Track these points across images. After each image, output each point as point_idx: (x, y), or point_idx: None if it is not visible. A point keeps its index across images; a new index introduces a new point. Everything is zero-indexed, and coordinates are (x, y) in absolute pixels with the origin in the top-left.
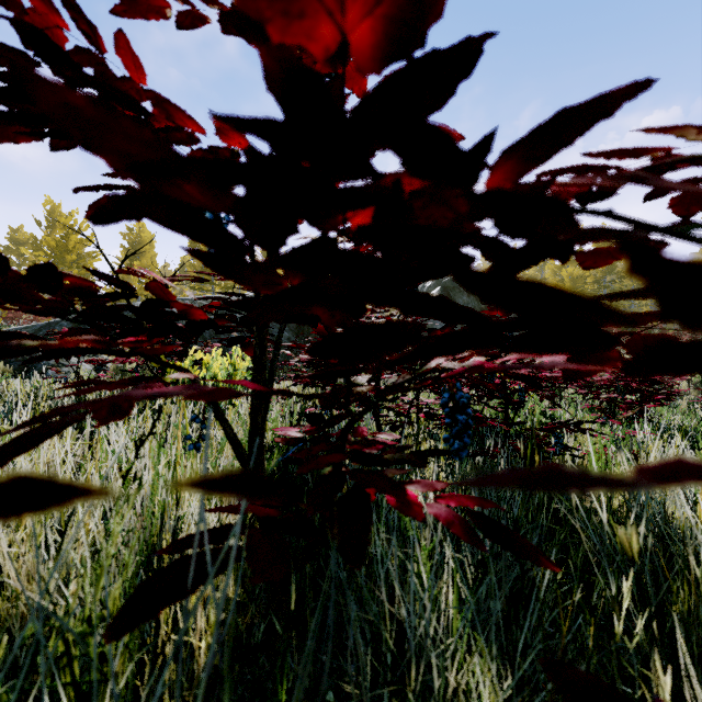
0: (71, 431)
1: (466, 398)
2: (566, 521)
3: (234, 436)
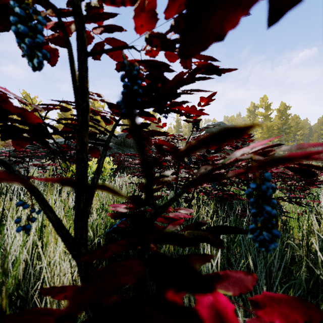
0: (9, 202)
1: (272, 188)
2: (296, 261)
3: (56, 219)
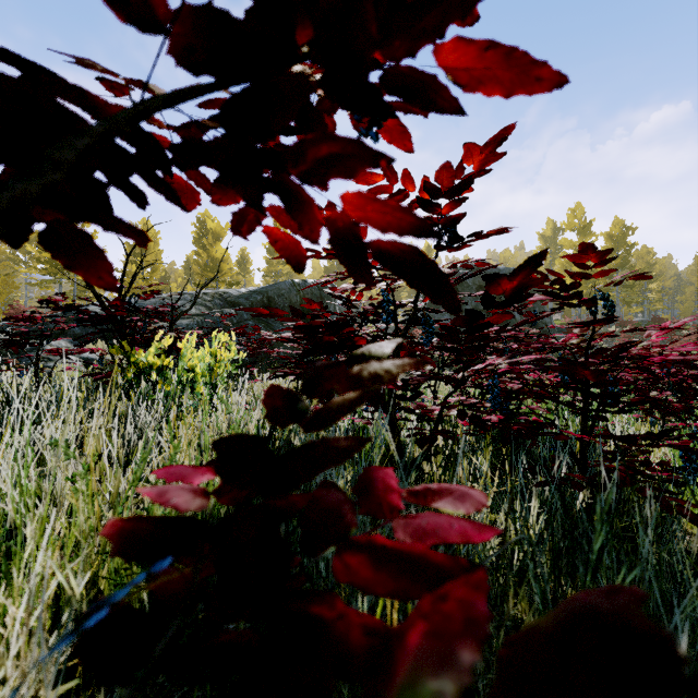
0: None
1: None
2: None
3: None
